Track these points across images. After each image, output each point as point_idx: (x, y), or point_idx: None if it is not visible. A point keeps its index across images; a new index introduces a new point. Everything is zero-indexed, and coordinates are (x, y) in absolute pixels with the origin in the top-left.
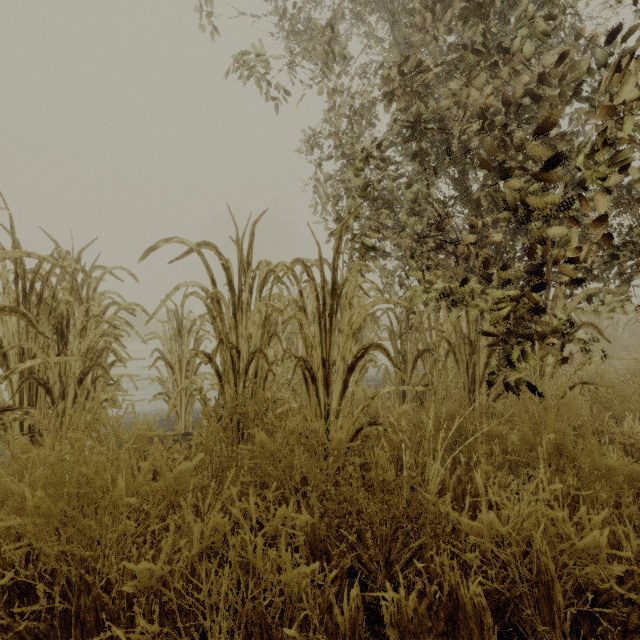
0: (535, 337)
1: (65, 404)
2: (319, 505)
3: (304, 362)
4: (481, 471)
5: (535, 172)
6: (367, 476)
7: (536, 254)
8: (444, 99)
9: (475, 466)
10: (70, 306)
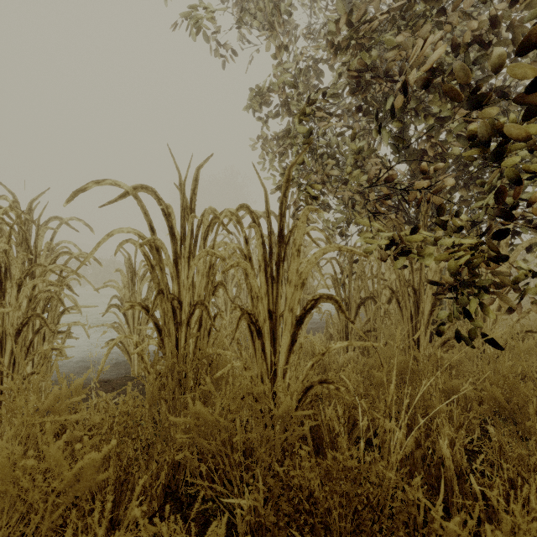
0: (492, 287)
1: (3, 356)
2: (264, 489)
3: (249, 315)
4: (444, 436)
5: (518, 96)
6: (324, 465)
7: (505, 196)
8: (389, 51)
9: (433, 426)
10: (8, 255)
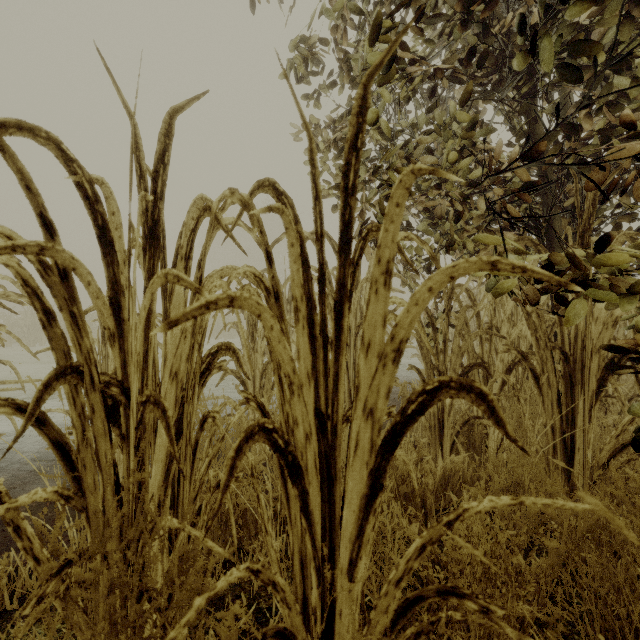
0: None
1: None
2: None
3: (267, 433)
4: None
5: None
6: None
7: None
8: None
9: None
10: None
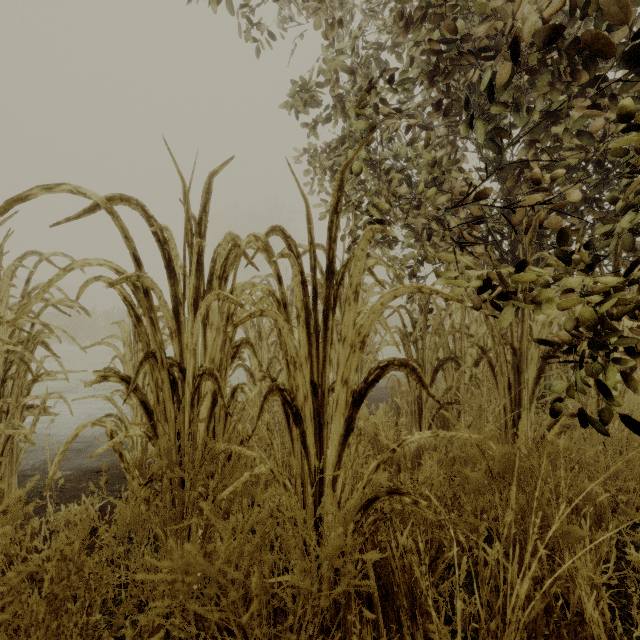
0: (639, 347)
1: None
2: None
3: (280, 391)
4: (583, 581)
5: None
6: None
7: None
8: (480, 24)
9: (558, 557)
10: None
